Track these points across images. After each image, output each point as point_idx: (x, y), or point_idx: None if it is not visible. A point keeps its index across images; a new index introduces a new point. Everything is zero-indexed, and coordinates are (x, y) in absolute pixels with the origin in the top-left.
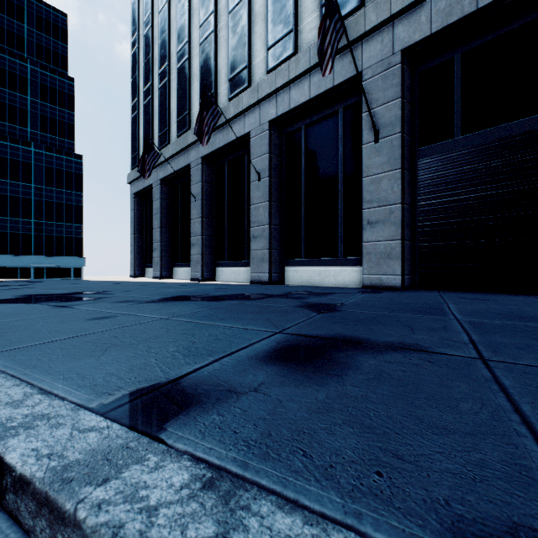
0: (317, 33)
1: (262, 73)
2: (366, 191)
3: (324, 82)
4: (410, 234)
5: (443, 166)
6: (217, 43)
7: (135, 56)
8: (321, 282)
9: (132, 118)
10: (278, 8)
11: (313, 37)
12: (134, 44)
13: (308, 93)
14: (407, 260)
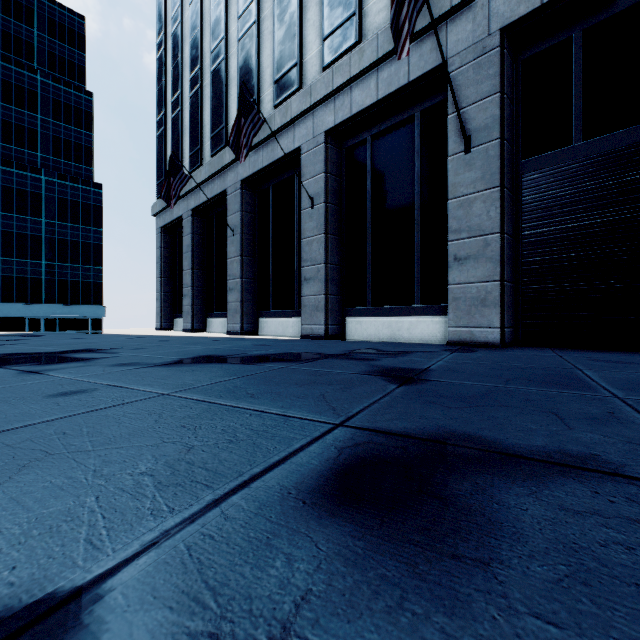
0: (387, 14)
1: (316, 71)
2: (452, 217)
3: (396, 78)
4: (511, 273)
5: (557, 182)
6: (260, 37)
7: (162, 60)
8: (392, 337)
9: (158, 135)
10: None
11: (381, 20)
12: (161, 46)
13: (376, 93)
14: (507, 307)
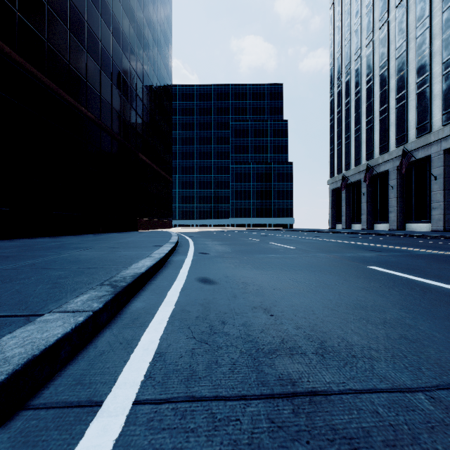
0: (415, 137)
1: (393, 147)
2: (432, 197)
3: (417, 156)
4: None
5: None
6: (374, 130)
7: (332, 126)
8: (420, 230)
9: (330, 154)
10: (399, 124)
11: (413, 138)
12: (331, 120)
13: (412, 158)
14: (447, 221)
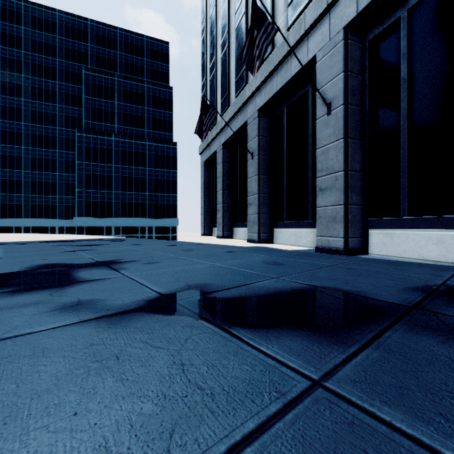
0: None
1: None
2: None
3: None
4: None
5: None
6: None
7: (204, 41)
8: (444, 256)
9: (202, 96)
10: None
11: None
12: (203, 31)
13: None
14: None
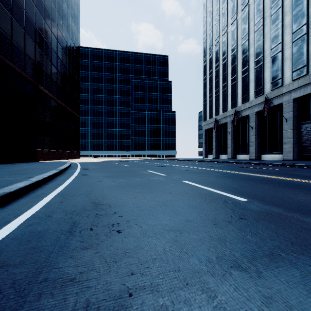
0: (270, 89)
1: (253, 98)
2: (283, 134)
3: (271, 104)
4: (298, 146)
5: (307, 127)
6: (237, 85)
7: (205, 84)
8: (273, 159)
9: (203, 104)
10: (258, 80)
11: (268, 90)
12: (205, 80)
13: None
14: (295, 153)
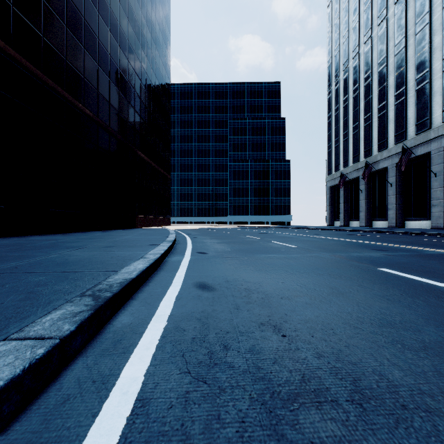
0: (414, 133)
1: (392, 144)
2: (431, 194)
3: (416, 152)
4: None
5: None
6: (372, 127)
7: (330, 123)
8: (420, 227)
9: (328, 152)
10: (398, 121)
11: (412, 135)
12: (329, 118)
13: (411, 155)
14: None
